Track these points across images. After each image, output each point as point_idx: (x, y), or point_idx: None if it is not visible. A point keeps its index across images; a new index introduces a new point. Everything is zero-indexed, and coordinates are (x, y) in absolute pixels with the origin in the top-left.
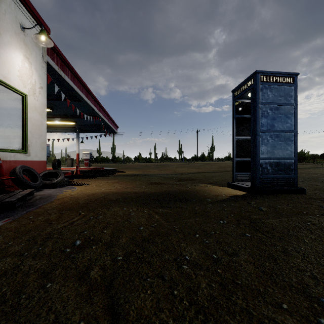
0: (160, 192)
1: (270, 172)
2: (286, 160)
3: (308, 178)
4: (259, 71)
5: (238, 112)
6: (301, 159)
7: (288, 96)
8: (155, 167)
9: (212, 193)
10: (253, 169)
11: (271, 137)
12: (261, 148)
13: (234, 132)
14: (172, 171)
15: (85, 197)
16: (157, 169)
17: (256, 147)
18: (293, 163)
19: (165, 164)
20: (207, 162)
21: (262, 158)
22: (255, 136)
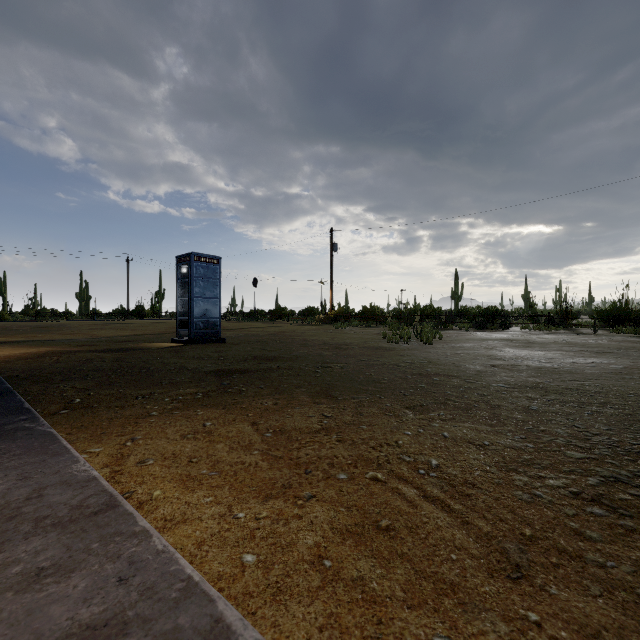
0: (102, 349)
1: (202, 328)
2: (214, 319)
3: (250, 335)
4: (194, 253)
5: (181, 276)
6: (280, 316)
7: (215, 273)
8: (40, 331)
9: (157, 346)
10: (190, 326)
11: (203, 302)
12: (196, 310)
13: (178, 294)
14: (90, 335)
15: (25, 354)
16: (52, 334)
17: (191, 309)
18: (218, 321)
19: (57, 324)
20: (149, 320)
21: (196, 317)
22: (191, 301)
